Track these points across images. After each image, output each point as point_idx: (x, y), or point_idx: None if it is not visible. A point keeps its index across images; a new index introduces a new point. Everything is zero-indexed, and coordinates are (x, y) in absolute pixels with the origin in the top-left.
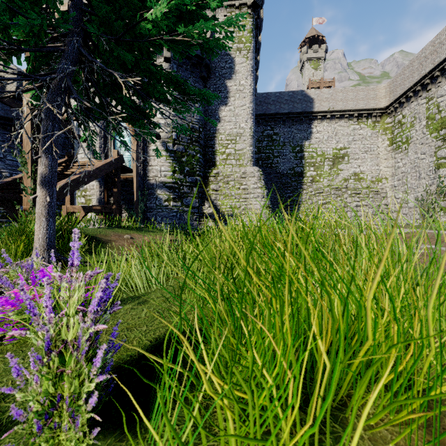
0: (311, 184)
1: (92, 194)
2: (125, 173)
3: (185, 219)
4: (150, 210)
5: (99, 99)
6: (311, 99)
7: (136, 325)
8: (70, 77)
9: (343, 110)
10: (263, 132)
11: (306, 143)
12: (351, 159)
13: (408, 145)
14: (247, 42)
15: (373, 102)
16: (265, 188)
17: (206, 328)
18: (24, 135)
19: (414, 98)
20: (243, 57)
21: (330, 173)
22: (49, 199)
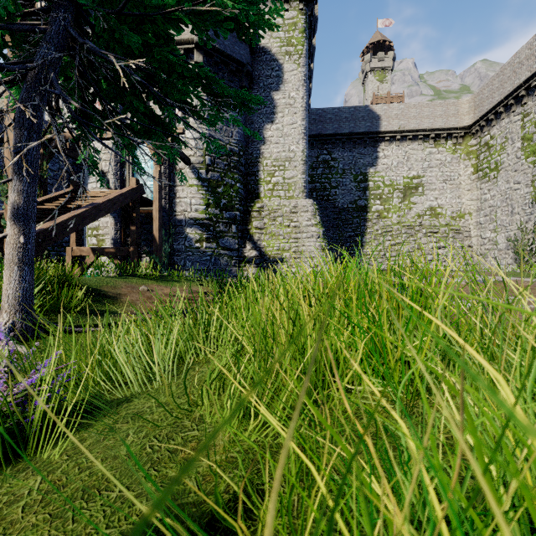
0: (377, 221)
1: (105, 233)
2: (147, 207)
3: (221, 265)
4: (178, 253)
5: (100, 103)
6: (377, 116)
7: (103, 479)
8: (54, 69)
9: (416, 130)
10: (317, 156)
11: (371, 171)
12: (426, 190)
13: (497, 172)
14: (299, 45)
15: (453, 120)
16: (320, 226)
17: (234, 507)
18: (6, 155)
19: (505, 114)
20: (294, 63)
21: (401, 207)
22: (22, 240)
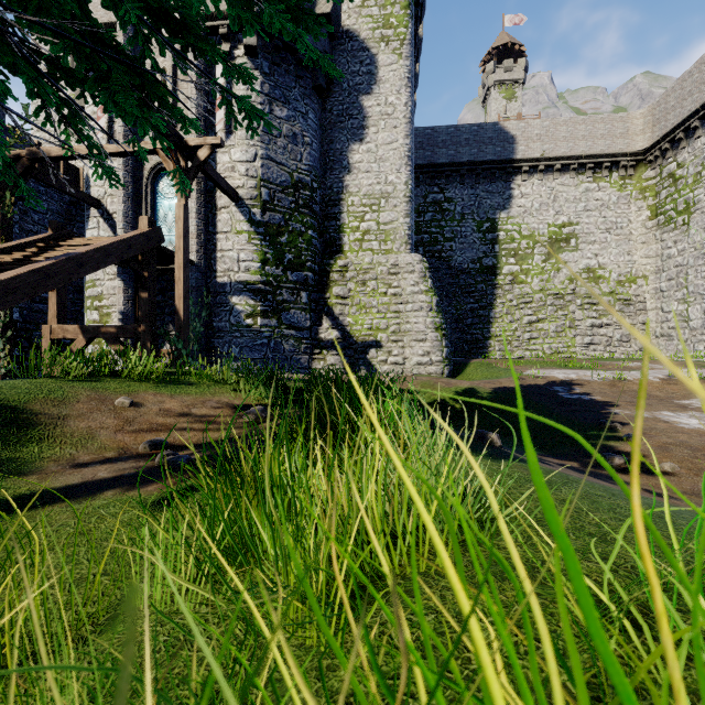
0: (510, 287)
1: (112, 305)
2: (173, 265)
3: (284, 351)
4: (220, 334)
5: None
6: (511, 137)
7: None
8: None
9: (567, 156)
10: (425, 196)
11: (501, 216)
12: (582, 243)
13: (688, 216)
14: (400, 26)
15: (621, 142)
16: (433, 293)
17: None
18: None
19: (702, 130)
20: (393, 53)
21: (545, 267)
22: None
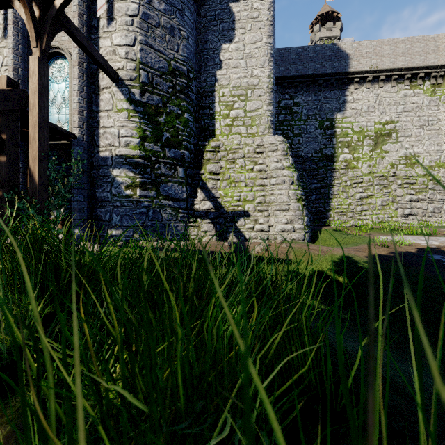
0: (345, 171)
1: None
2: (59, 141)
3: (162, 219)
4: (102, 204)
5: None
6: (346, 55)
7: None
8: None
9: (390, 69)
10: (279, 101)
11: (338, 116)
12: (401, 136)
13: None
14: None
15: (433, 57)
16: (294, 169)
17: None
18: None
19: None
20: None
21: (372, 156)
22: None
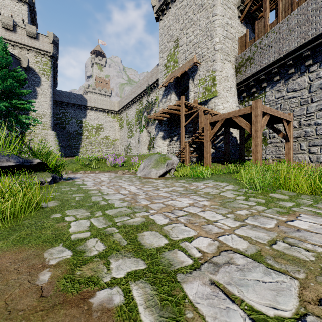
0: (86, 139)
1: None
2: None
3: None
4: None
5: None
6: (86, 99)
7: None
8: None
9: (100, 108)
10: (59, 110)
11: (83, 120)
12: (104, 130)
13: (123, 128)
14: (48, 72)
15: (113, 107)
16: (57, 141)
17: None
18: None
19: (124, 111)
20: (46, 78)
21: (95, 135)
22: None
